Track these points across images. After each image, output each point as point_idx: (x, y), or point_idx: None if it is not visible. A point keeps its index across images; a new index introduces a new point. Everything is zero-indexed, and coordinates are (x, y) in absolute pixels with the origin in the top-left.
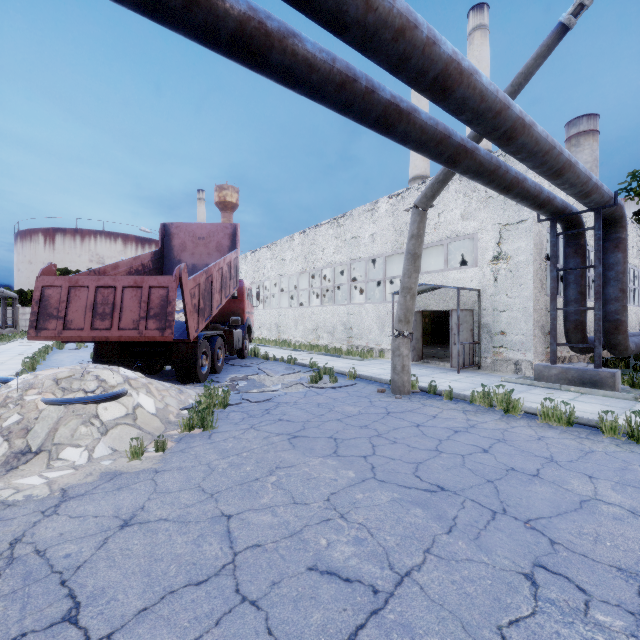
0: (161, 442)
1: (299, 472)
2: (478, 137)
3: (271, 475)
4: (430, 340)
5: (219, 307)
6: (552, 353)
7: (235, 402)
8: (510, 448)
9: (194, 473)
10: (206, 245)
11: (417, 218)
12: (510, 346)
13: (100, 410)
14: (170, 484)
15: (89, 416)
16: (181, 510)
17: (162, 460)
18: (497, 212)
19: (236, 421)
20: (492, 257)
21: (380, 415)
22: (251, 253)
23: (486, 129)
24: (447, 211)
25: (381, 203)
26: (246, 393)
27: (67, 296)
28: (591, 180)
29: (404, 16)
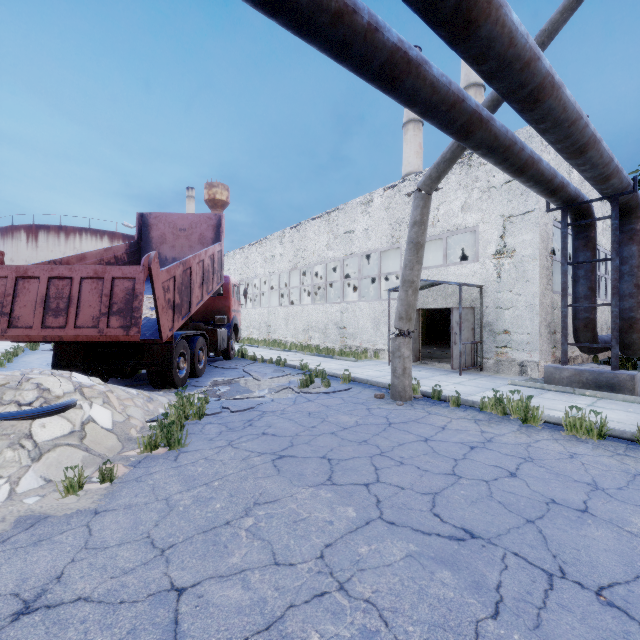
0: (108, 470)
1: (284, 510)
2: (492, 108)
3: (247, 516)
4: (425, 340)
5: (200, 303)
6: (563, 353)
7: (213, 411)
8: (541, 470)
9: (145, 514)
10: (188, 237)
11: (420, 203)
12: (514, 346)
13: (35, 428)
14: (109, 533)
15: (19, 436)
16: (114, 580)
17: (108, 494)
18: (500, 203)
19: (211, 436)
20: (495, 251)
21: (381, 426)
22: (240, 250)
23: (510, 86)
24: (446, 203)
25: (376, 195)
26: (227, 400)
27: (13, 288)
28: (613, 161)
29: None
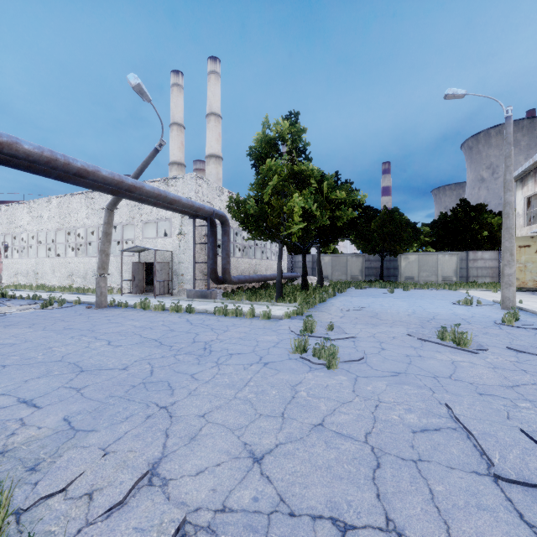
0: None
1: (3, 332)
2: None
3: None
4: None
5: None
6: (194, 284)
7: None
8: (122, 318)
9: None
10: None
11: (107, 214)
12: (186, 282)
13: None
14: None
15: None
16: None
17: None
18: None
19: None
20: (178, 233)
21: (74, 315)
22: (6, 206)
23: (115, 188)
24: None
25: None
26: None
27: None
28: (194, 206)
29: (49, 157)
